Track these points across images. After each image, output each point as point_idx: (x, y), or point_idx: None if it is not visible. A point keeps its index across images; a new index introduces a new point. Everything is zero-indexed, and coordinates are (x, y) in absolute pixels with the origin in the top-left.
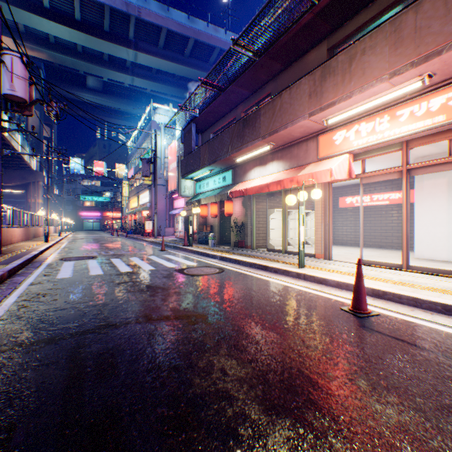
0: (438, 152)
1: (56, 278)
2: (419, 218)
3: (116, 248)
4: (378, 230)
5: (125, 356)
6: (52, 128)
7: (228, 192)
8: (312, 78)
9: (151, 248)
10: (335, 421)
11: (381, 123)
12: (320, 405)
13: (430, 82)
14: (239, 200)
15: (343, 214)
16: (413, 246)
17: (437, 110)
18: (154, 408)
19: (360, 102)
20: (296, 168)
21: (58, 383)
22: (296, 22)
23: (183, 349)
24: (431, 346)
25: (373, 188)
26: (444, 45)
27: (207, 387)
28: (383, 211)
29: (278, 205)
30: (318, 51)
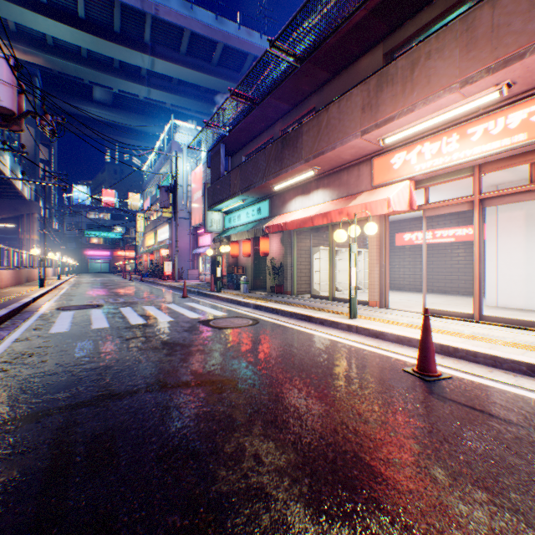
0: (515, 180)
1: (49, 333)
2: (491, 258)
3: (127, 295)
4: (441, 272)
5: (128, 438)
6: (51, 149)
7: (264, 226)
8: (366, 88)
9: (170, 295)
10: (407, 531)
11: (449, 143)
12: (386, 507)
13: (509, 93)
14: (276, 237)
15: (401, 253)
16: (483, 292)
17: (517, 127)
18: (162, 516)
19: (424, 117)
20: (346, 198)
21: (33, 481)
22: (346, 20)
23: (205, 427)
24: (519, 419)
25: (436, 223)
26: (528, 47)
27: (235, 482)
28: (447, 250)
29: (324, 243)
30: (373, 56)
